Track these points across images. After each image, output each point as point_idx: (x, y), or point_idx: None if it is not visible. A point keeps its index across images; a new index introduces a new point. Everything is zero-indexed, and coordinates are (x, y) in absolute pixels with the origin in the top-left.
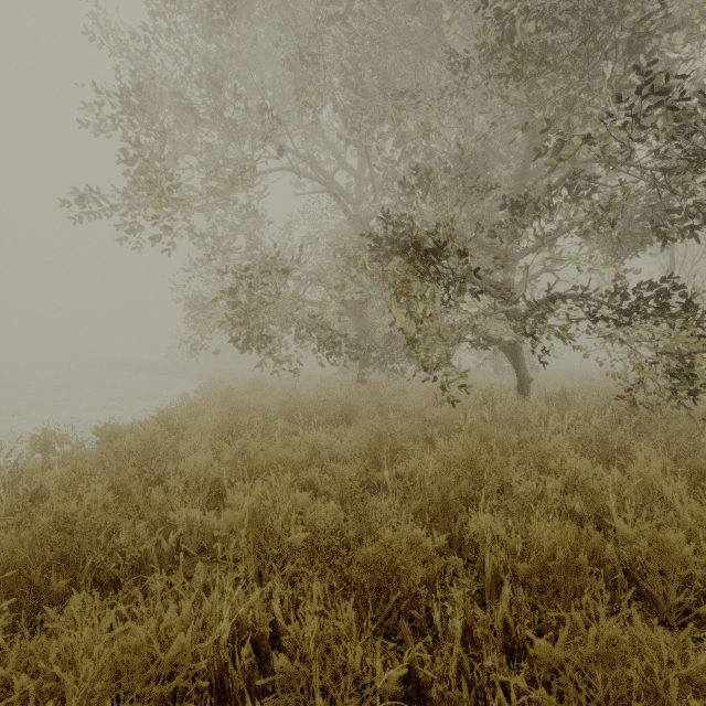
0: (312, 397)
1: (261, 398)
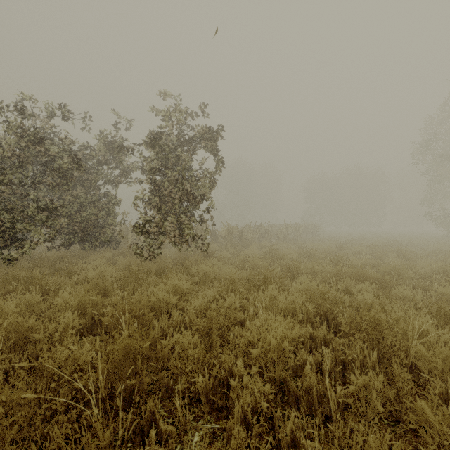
0: None
1: None
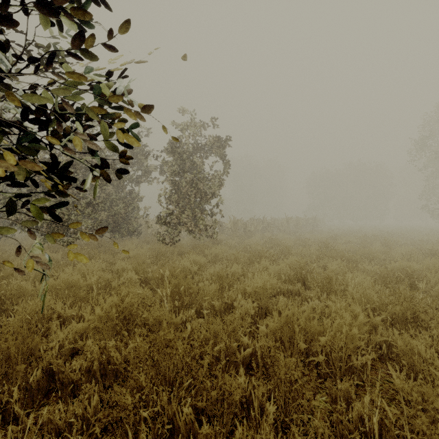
0: None
1: None
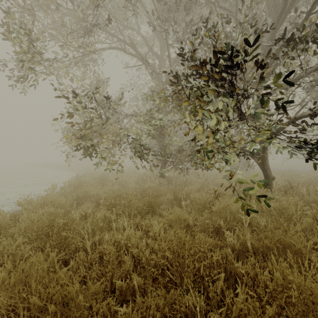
0: (133, 186)
1: (98, 189)
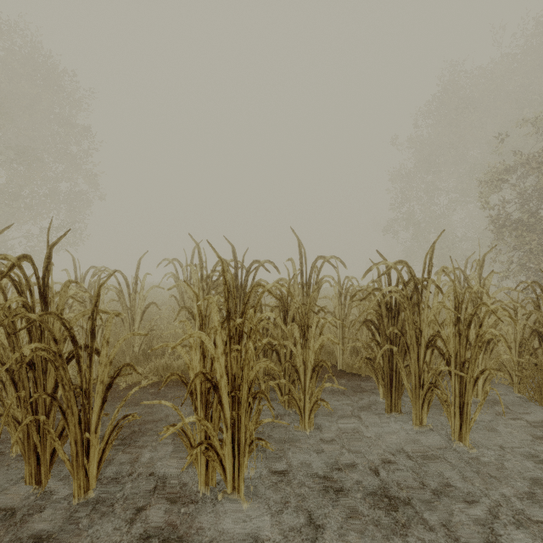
0: None
1: None
